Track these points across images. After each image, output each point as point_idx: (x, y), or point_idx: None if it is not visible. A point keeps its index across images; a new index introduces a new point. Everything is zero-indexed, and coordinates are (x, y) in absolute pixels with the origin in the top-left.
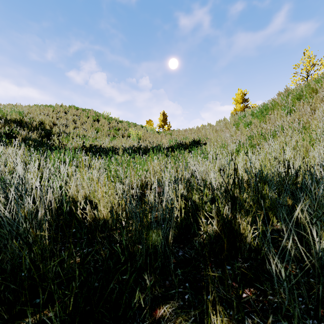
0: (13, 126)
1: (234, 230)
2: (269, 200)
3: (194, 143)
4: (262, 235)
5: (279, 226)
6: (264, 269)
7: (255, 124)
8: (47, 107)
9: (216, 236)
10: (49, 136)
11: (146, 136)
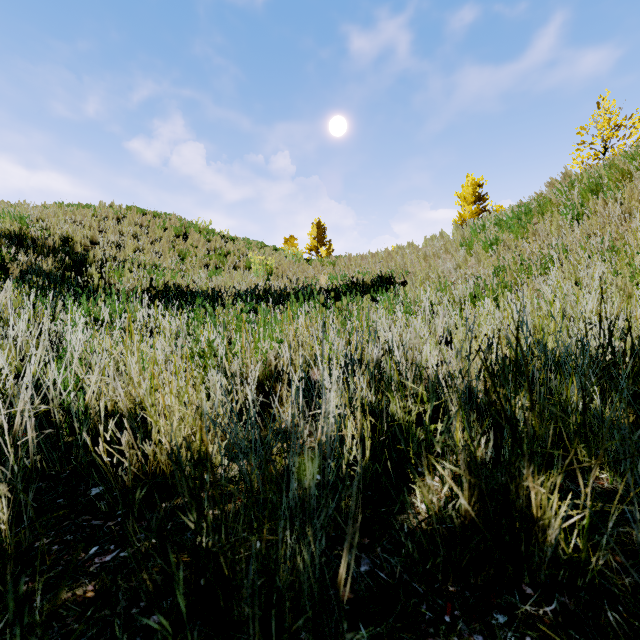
0: (3, 246)
1: (515, 510)
2: (578, 415)
3: (382, 282)
4: (592, 524)
5: (605, 480)
6: (604, 627)
7: (506, 244)
8: (82, 209)
9: (464, 528)
10: (82, 267)
11: (283, 268)
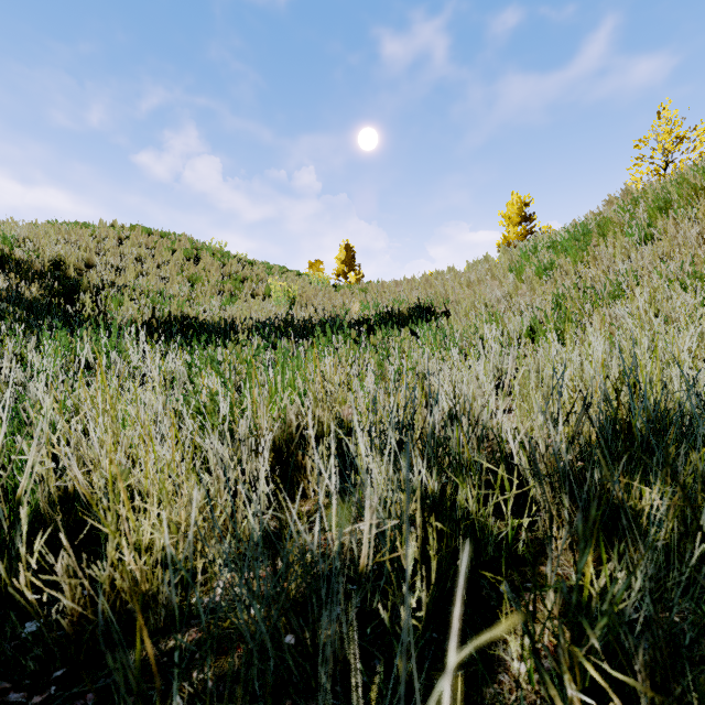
0: None
1: None
2: None
3: (420, 312)
4: None
5: None
6: None
7: (563, 269)
8: (79, 228)
9: None
10: (75, 294)
11: (308, 295)
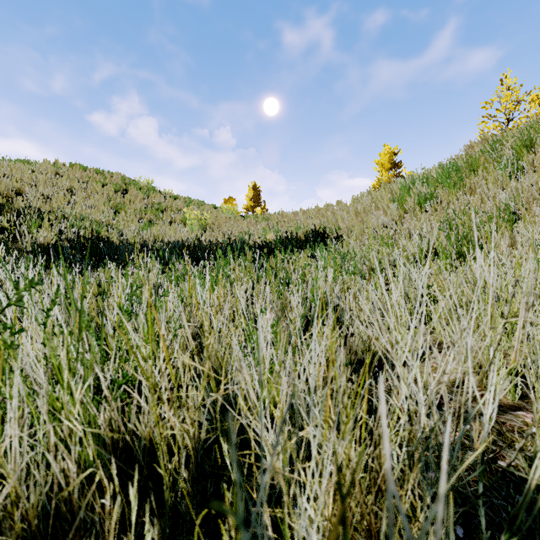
0: None
1: None
2: None
3: (315, 237)
4: None
5: None
6: None
7: (442, 198)
8: (22, 164)
9: None
10: None
11: (219, 223)
